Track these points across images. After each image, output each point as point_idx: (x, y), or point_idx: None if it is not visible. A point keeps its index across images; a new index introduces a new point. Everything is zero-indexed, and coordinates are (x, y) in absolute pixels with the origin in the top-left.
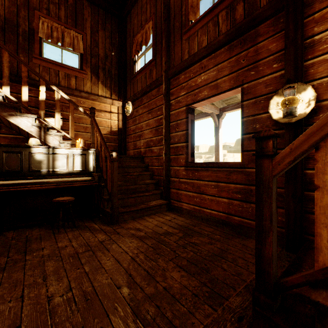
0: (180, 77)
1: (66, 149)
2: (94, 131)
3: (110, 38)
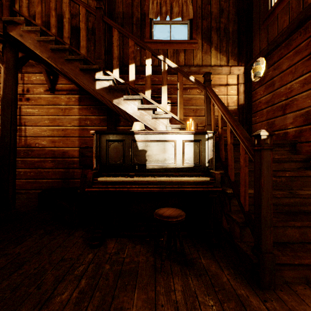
0: None
1: (173, 134)
2: (209, 108)
3: None
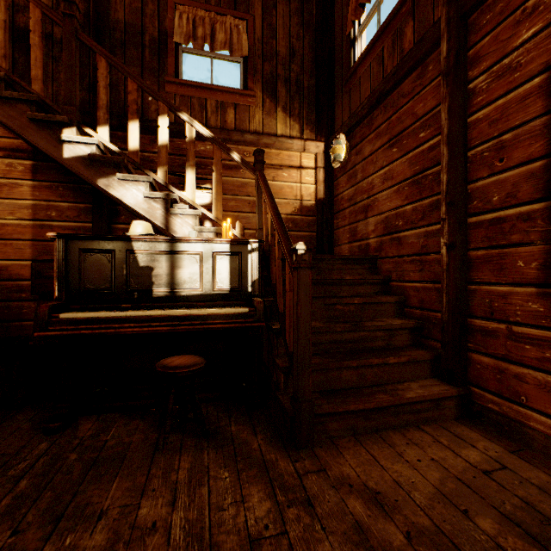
0: None
1: (198, 243)
2: (261, 203)
3: (299, 14)
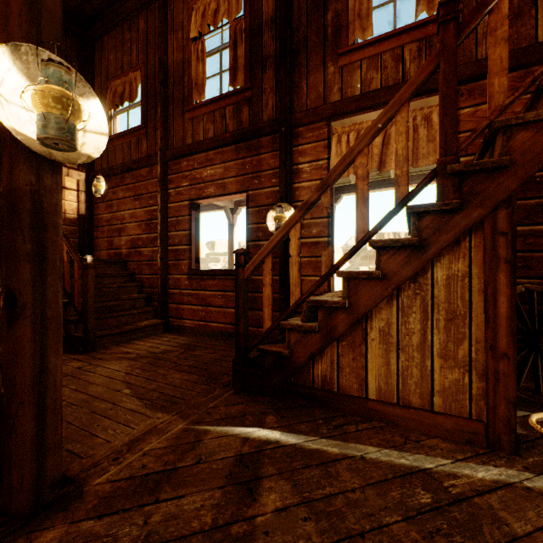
0: (181, 163)
1: None
2: None
3: None
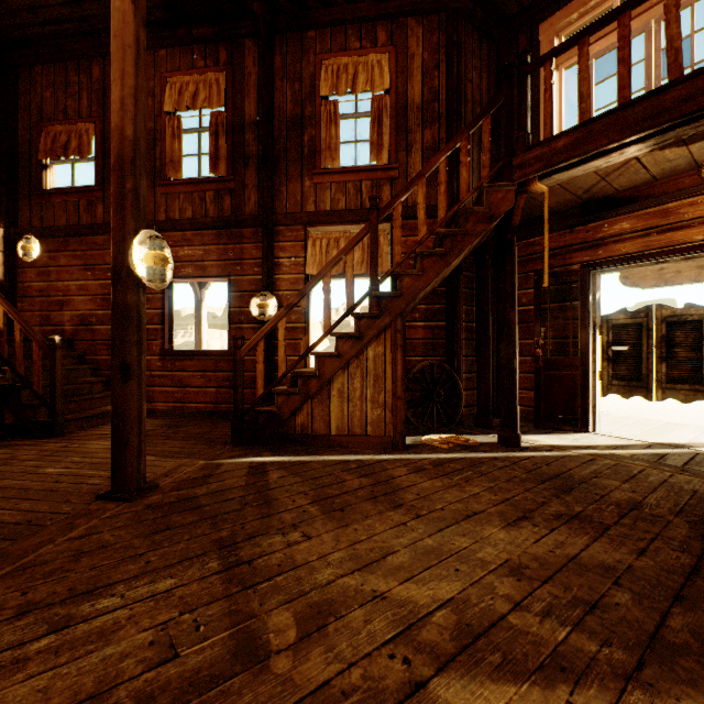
0: None
1: None
2: None
3: None
